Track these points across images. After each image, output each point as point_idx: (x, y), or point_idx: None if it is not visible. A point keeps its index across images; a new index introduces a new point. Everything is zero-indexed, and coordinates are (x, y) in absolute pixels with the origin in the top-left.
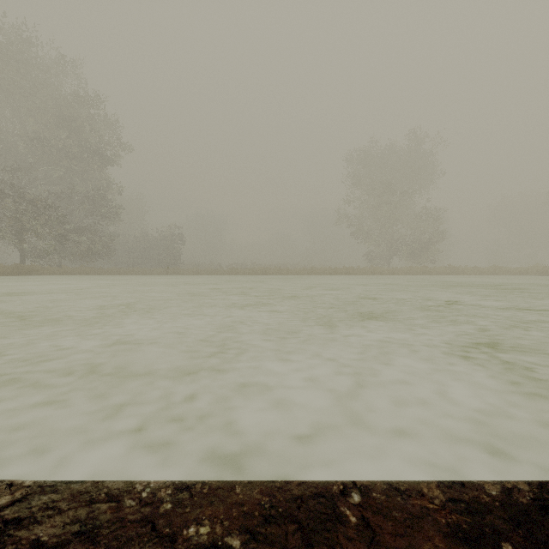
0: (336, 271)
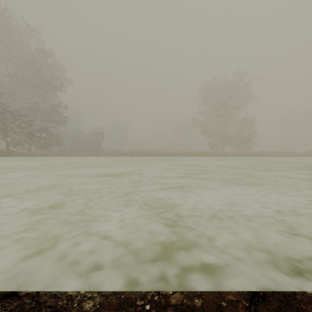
0: (193, 154)
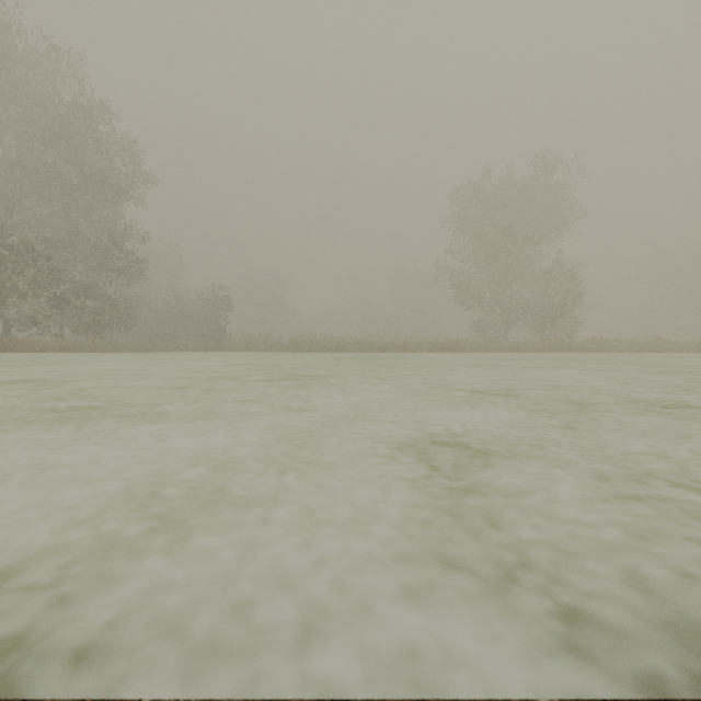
0: (437, 346)
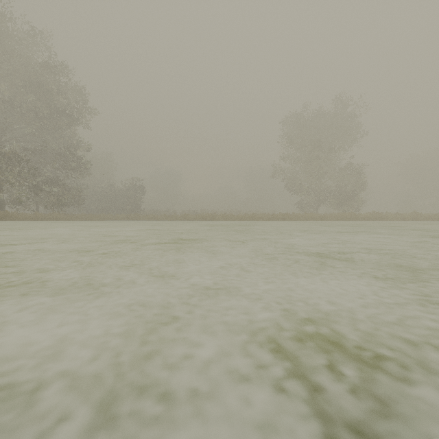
0: (274, 217)
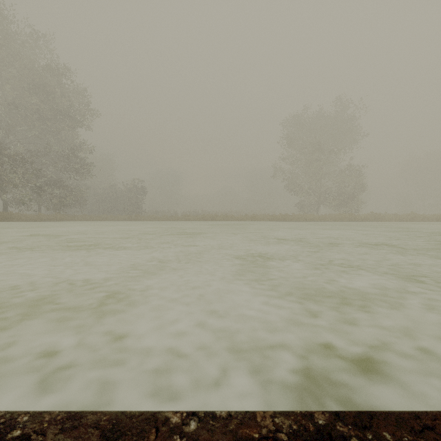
0: (274, 217)
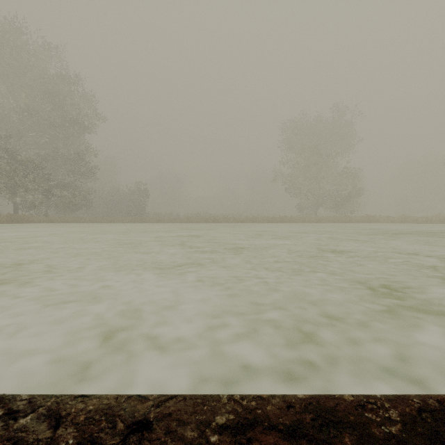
0: (273, 220)
